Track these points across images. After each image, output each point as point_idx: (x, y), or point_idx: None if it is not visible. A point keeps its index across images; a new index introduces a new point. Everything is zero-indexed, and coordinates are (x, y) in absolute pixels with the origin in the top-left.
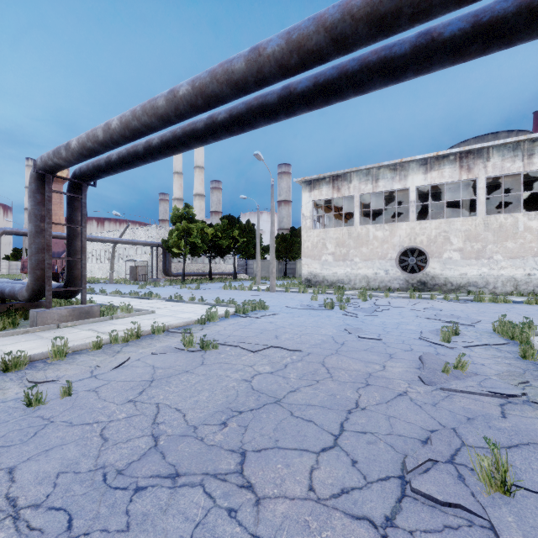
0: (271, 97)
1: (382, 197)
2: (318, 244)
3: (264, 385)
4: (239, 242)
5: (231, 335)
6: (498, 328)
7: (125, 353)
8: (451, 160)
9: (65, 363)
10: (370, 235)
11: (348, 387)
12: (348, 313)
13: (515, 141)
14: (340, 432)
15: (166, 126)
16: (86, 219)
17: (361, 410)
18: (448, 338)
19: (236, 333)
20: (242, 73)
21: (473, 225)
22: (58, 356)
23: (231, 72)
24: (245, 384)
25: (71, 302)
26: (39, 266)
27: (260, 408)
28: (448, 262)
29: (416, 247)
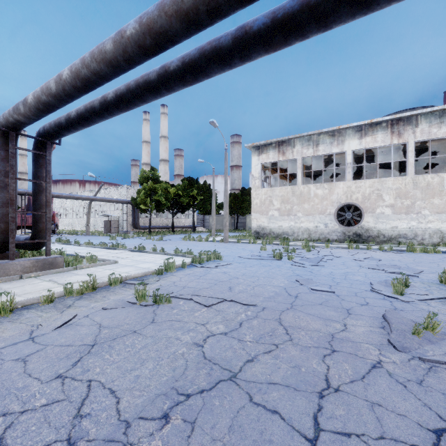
0: (225, 39)
1: (322, 160)
2: (265, 201)
3: (217, 351)
4: (197, 200)
5: (186, 287)
6: (445, 279)
7: (76, 308)
8: (384, 126)
9: (8, 321)
10: (311, 193)
11: (312, 354)
12: (296, 263)
13: (441, 109)
14: (316, 434)
15: (117, 74)
16: (50, 175)
17: (334, 392)
18: (401, 291)
19: (191, 284)
20: (192, 1)
21: (403, 184)
22: (3, 313)
23: (180, 1)
24: (195, 350)
25: (40, 252)
26: (3, 220)
27: (211, 390)
28: (381, 217)
29: (352, 203)
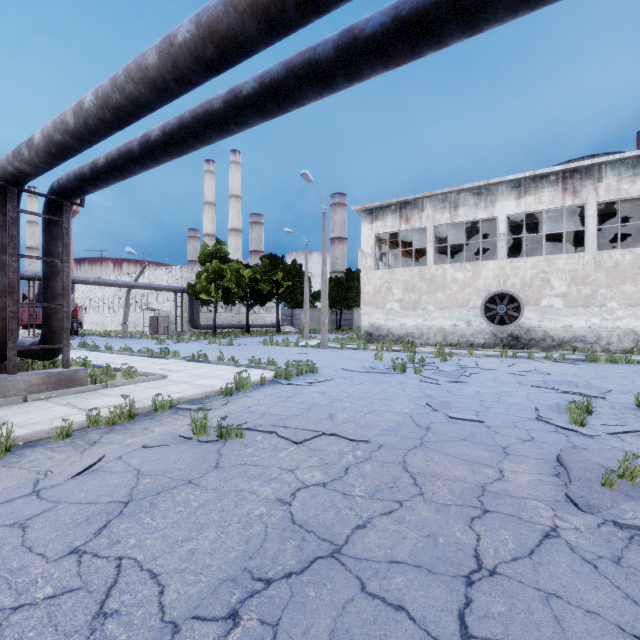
0: (324, 49)
1: (462, 229)
2: (381, 288)
3: (312, 512)
4: (283, 287)
5: (266, 414)
6: None
7: (103, 445)
8: (552, 181)
9: (2, 465)
10: (447, 277)
11: (453, 516)
12: (426, 378)
13: (636, 156)
14: None
15: (164, 100)
16: (68, 251)
17: (489, 577)
18: (581, 419)
19: (274, 410)
20: None
21: (580, 264)
22: None
23: None
24: (279, 510)
25: (55, 363)
26: None
27: (303, 572)
28: (548, 311)
29: (507, 292)
